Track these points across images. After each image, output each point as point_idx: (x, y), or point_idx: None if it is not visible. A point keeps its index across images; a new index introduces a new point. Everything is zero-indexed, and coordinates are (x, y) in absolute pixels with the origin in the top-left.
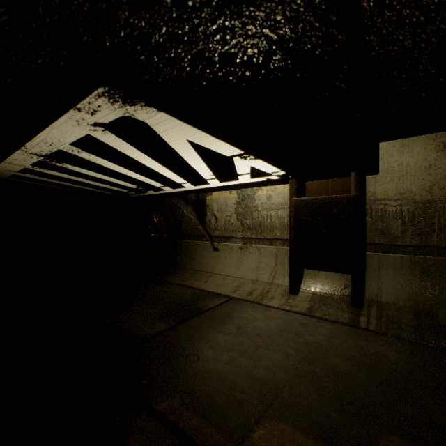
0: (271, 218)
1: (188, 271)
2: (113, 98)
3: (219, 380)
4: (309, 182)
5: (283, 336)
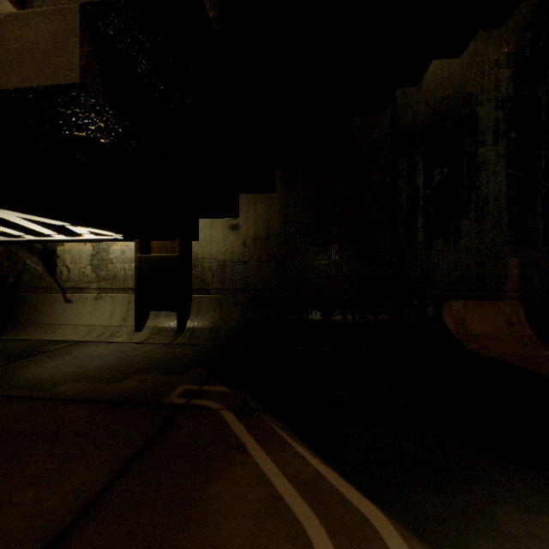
0: (125, 270)
1: (32, 326)
2: None
3: (43, 378)
4: (154, 242)
5: (111, 355)
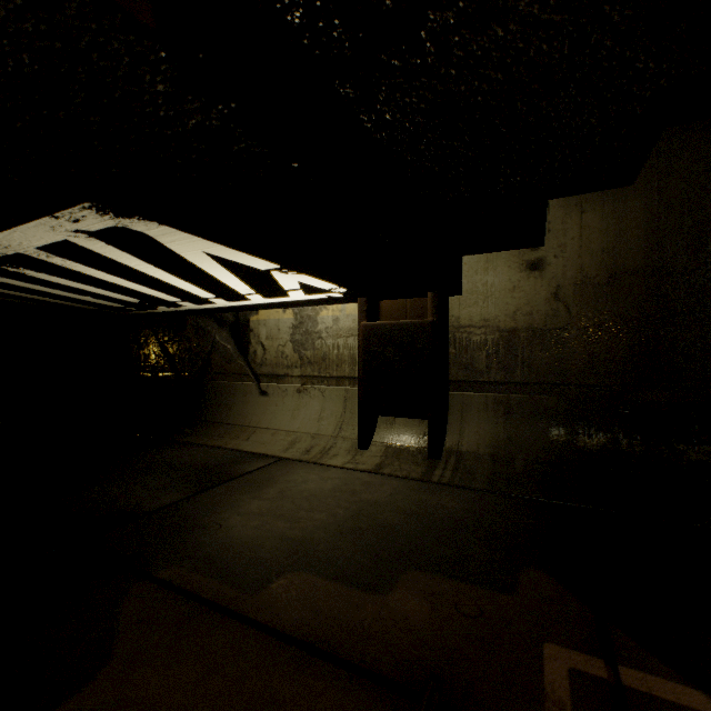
0: (339, 348)
1: (222, 426)
2: (102, 211)
3: (243, 545)
4: (384, 302)
5: (336, 497)
